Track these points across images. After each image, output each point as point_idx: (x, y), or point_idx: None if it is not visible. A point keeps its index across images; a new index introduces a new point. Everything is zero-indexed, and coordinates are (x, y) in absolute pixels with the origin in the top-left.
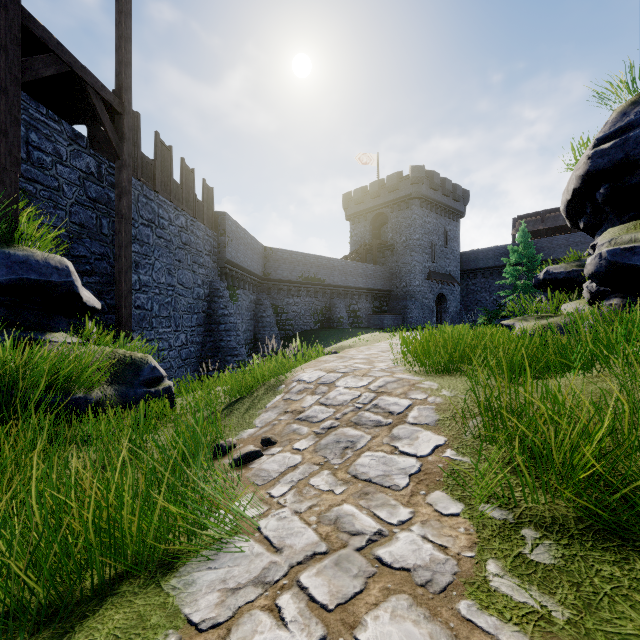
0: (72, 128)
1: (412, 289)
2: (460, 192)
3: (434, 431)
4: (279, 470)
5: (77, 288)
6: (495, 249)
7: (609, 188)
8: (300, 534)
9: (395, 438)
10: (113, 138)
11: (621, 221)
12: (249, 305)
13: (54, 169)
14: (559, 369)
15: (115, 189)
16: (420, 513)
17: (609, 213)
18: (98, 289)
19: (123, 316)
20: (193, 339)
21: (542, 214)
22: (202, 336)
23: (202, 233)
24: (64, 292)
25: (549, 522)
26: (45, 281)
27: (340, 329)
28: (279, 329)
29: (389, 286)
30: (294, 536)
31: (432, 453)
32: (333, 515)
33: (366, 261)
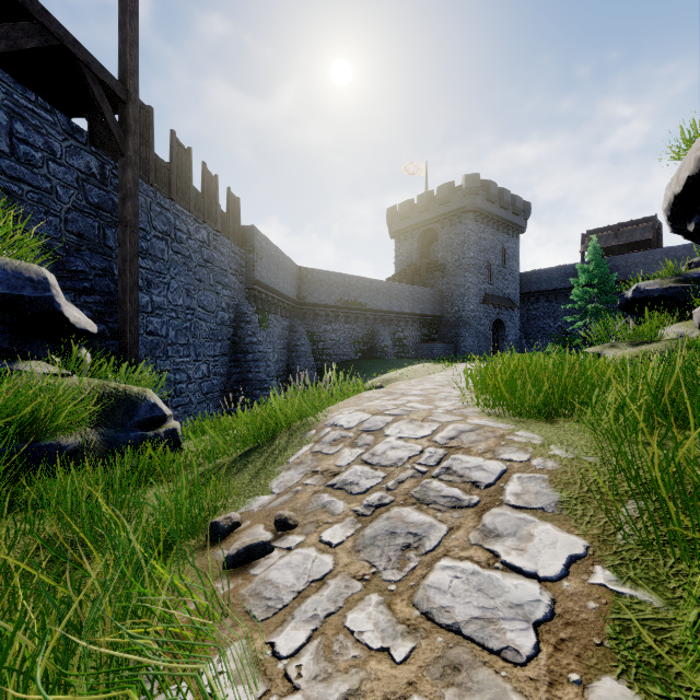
0: (68, 120)
1: (465, 314)
2: (520, 204)
3: (559, 524)
4: (295, 587)
5: (59, 305)
6: (560, 269)
7: None
8: None
9: (490, 534)
10: (115, 130)
11: None
12: (281, 332)
13: (45, 167)
14: None
15: (118, 192)
16: None
17: None
18: (98, 310)
19: (128, 342)
20: (216, 370)
21: (615, 228)
22: (227, 367)
23: (227, 249)
24: (42, 310)
25: None
26: (15, 296)
27: (384, 359)
28: (315, 359)
29: (439, 311)
30: None
31: (567, 573)
32: None
33: (413, 283)
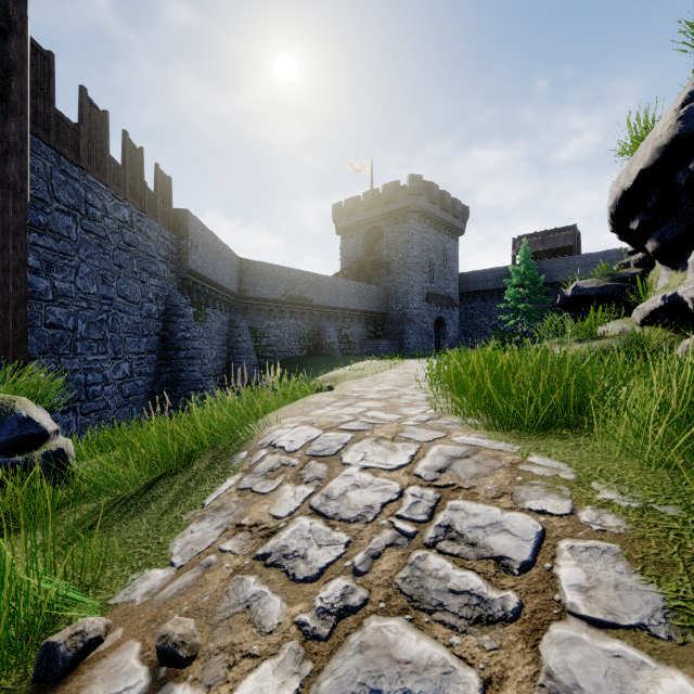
0: None
1: (410, 312)
2: (460, 208)
3: None
4: None
5: None
6: (495, 271)
7: None
8: None
9: None
10: None
11: None
12: (221, 327)
13: None
14: None
15: None
16: None
17: (685, 203)
18: None
19: (10, 336)
20: (141, 369)
21: (542, 235)
22: (155, 365)
23: (155, 233)
24: None
25: None
26: None
27: (330, 356)
28: (258, 356)
29: (384, 308)
30: None
31: None
32: None
33: (359, 280)
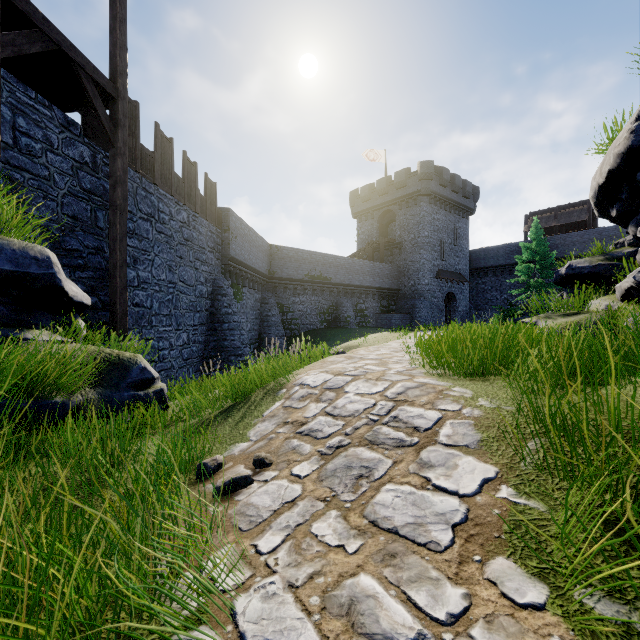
0: (64, 114)
1: (421, 288)
2: (470, 188)
3: (478, 457)
4: (271, 507)
5: (60, 281)
6: (506, 247)
7: None
8: (294, 634)
9: (425, 465)
10: (107, 124)
11: None
12: (254, 304)
13: (44, 157)
14: (625, 373)
15: (109, 179)
16: (479, 598)
17: None
18: (91, 285)
19: (117, 313)
20: (195, 338)
21: (555, 210)
22: (205, 335)
23: (205, 229)
24: (45, 285)
25: None
26: (22, 273)
27: (347, 328)
28: (285, 328)
29: (397, 285)
30: (285, 638)
31: (480, 491)
32: (345, 595)
33: (373, 259)
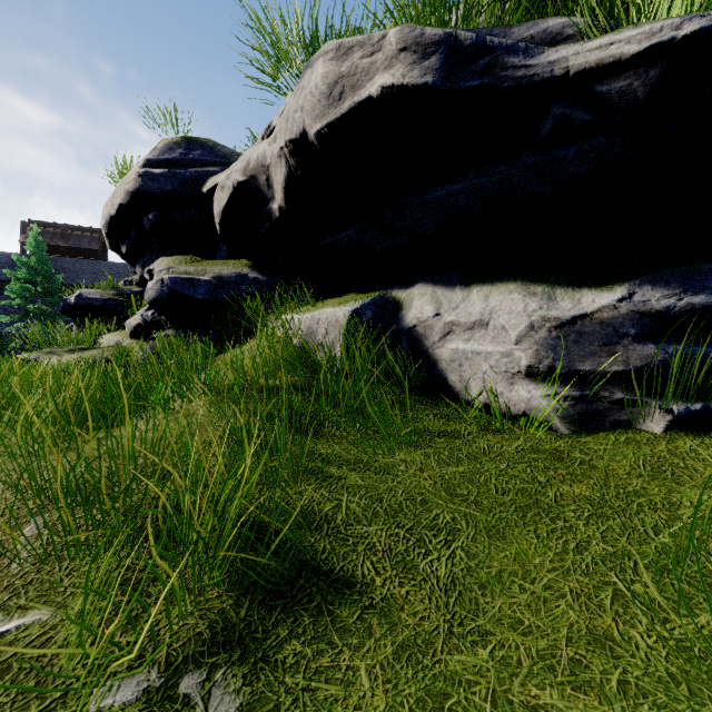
0: None
1: None
2: None
3: None
4: None
5: None
6: None
7: (158, 217)
8: None
9: None
10: None
11: (165, 255)
12: None
13: None
14: (137, 410)
15: None
16: None
17: (154, 244)
18: None
19: None
20: None
21: (63, 228)
22: None
23: None
24: None
25: (209, 637)
26: None
27: None
28: None
29: None
30: None
31: None
32: None
33: None
